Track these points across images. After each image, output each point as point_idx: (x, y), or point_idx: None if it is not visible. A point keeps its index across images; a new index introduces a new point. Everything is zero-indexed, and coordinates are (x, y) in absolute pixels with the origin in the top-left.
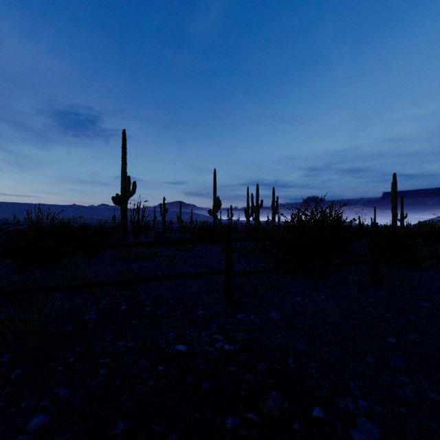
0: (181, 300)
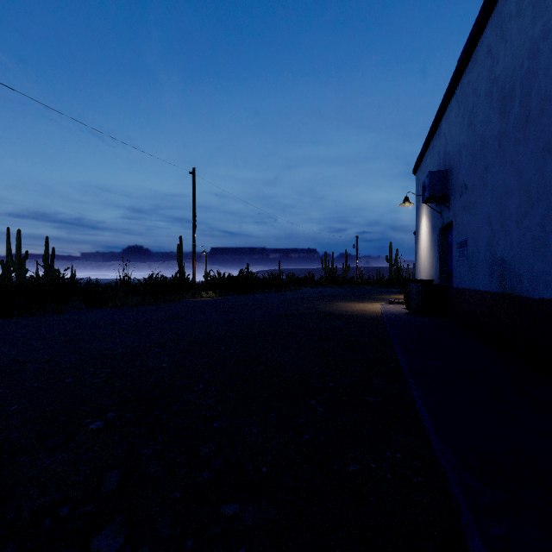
0: None
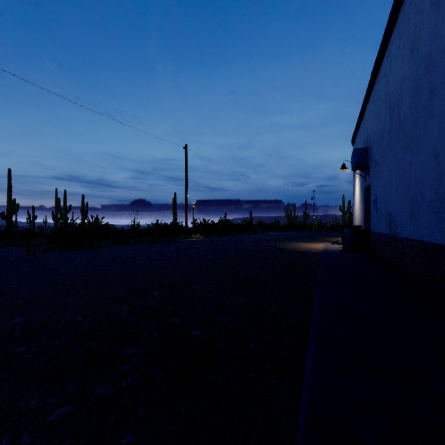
0: (5, 257)
